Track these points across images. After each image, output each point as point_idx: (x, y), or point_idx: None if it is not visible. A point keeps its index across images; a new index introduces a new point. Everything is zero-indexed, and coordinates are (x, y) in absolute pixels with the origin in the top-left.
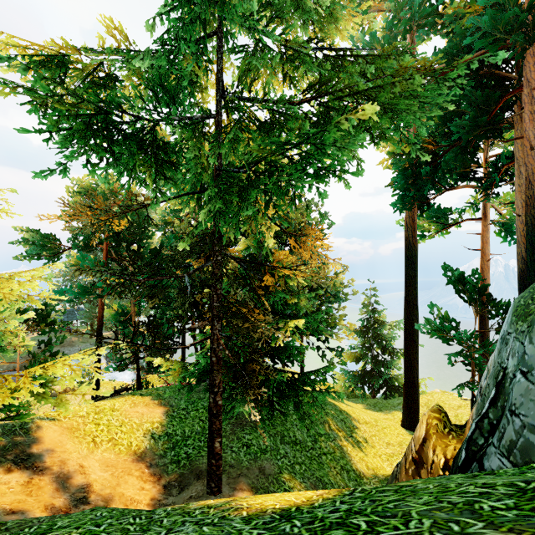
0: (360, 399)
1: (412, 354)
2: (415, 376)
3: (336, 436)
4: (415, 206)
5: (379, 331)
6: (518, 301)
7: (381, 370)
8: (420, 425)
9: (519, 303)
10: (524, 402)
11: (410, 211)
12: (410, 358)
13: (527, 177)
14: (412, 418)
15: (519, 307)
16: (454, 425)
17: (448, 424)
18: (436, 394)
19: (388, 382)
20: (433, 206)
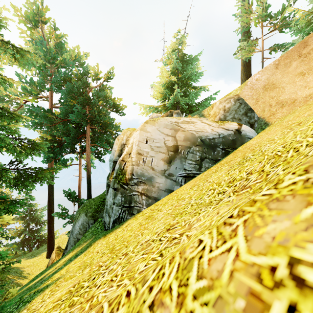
0: (22, 256)
1: (51, 224)
2: (53, 233)
3: (13, 280)
4: (53, 161)
5: (34, 215)
6: (76, 214)
7: (35, 235)
8: (53, 254)
9: (75, 215)
10: (71, 241)
11: (51, 163)
12: (50, 227)
13: (87, 163)
14: (51, 252)
15: (75, 216)
16: (63, 249)
17: (61, 250)
18: (63, 235)
19: (39, 239)
20: (61, 159)
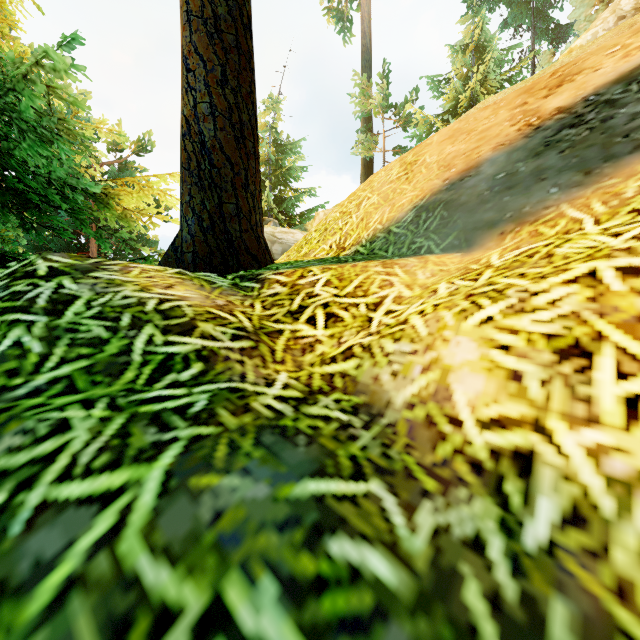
0: None
1: None
2: None
3: None
4: None
5: None
6: None
7: None
8: None
9: None
10: None
11: None
12: None
13: None
14: None
15: None
16: None
17: None
18: None
19: None
20: None
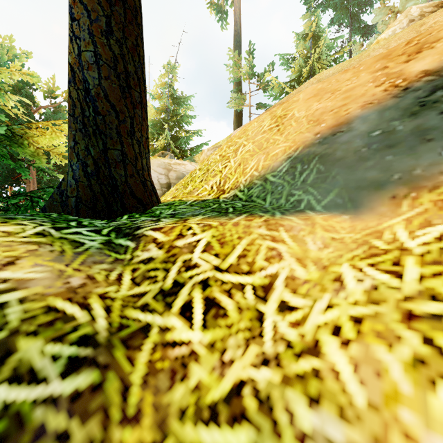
0: None
1: None
2: None
3: None
4: None
5: None
6: None
7: None
8: None
9: None
10: None
11: None
12: None
13: None
14: None
15: None
16: None
17: None
18: None
19: None
20: None
